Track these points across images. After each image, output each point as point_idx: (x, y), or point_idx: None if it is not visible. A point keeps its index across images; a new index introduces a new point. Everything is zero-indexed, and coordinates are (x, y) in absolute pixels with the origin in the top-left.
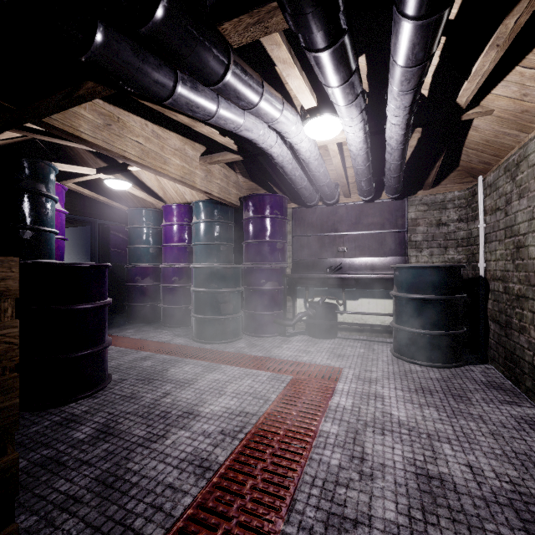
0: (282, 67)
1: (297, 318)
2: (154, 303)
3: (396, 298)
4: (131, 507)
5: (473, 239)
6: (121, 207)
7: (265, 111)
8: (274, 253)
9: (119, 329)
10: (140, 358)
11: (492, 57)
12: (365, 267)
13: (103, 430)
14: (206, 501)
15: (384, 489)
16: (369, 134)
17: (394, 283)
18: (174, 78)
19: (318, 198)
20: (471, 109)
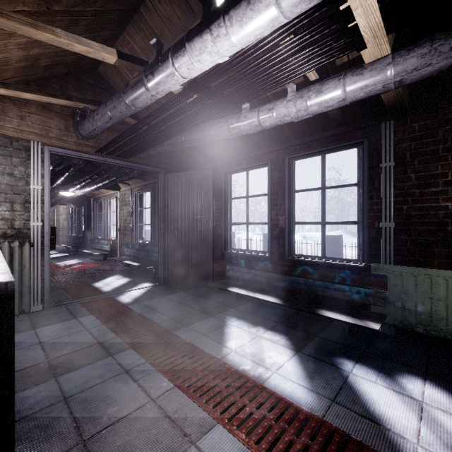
0: None
1: None
2: None
3: None
4: None
5: (55, 220)
6: None
7: None
8: None
9: None
10: None
11: None
12: None
13: None
14: None
15: None
16: None
17: None
18: None
19: None
20: None
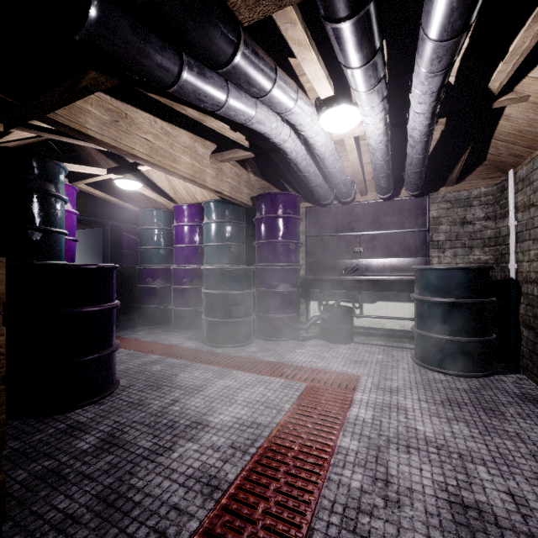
0: (297, 50)
1: (311, 322)
2: (165, 305)
3: (418, 302)
4: (132, 531)
5: (502, 238)
6: (133, 208)
7: (278, 100)
8: (287, 254)
9: (130, 331)
10: (149, 361)
11: (535, 31)
12: (383, 269)
13: (107, 440)
14: (214, 527)
15: (414, 519)
16: (389, 125)
17: (416, 286)
18: (179, 62)
19: (333, 196)
20: (503, 96)
